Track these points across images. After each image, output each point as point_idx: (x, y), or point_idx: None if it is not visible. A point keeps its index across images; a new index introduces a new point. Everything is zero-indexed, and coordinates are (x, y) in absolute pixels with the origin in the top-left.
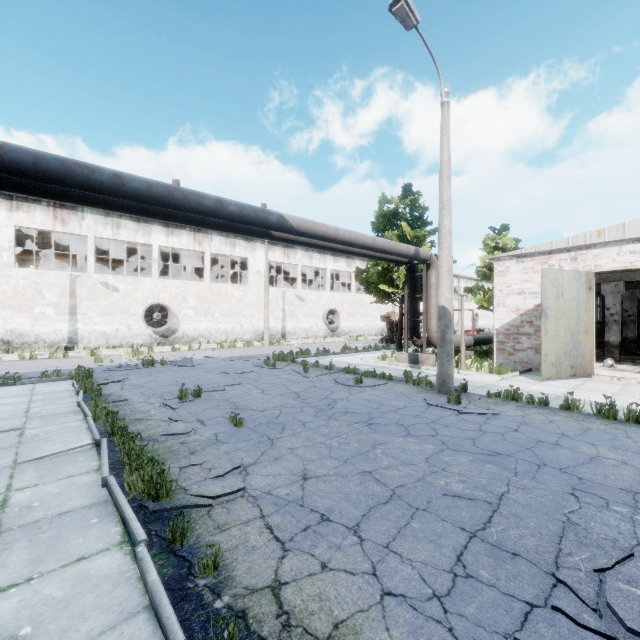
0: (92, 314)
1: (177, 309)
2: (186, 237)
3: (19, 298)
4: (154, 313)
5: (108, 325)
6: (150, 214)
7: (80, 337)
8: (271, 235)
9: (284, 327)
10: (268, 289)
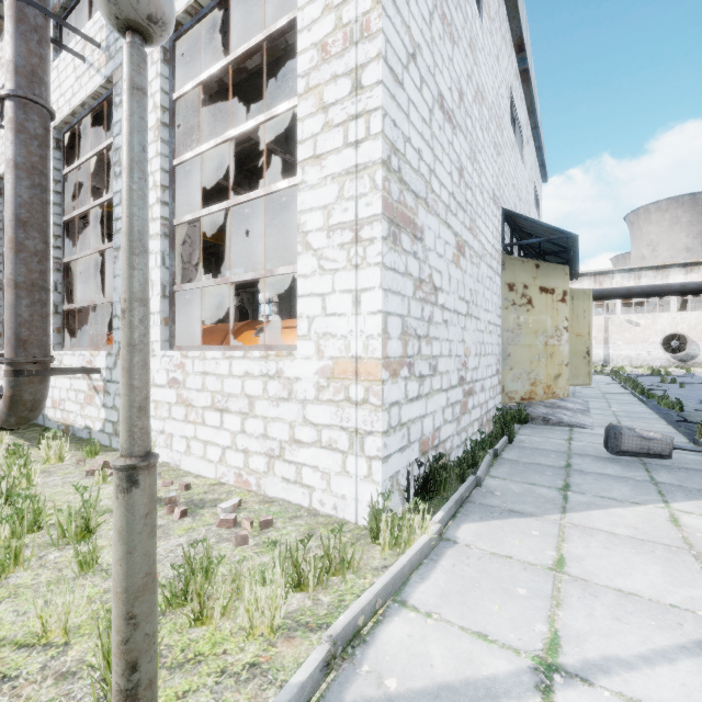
0: (619, 343)
1: (696, 337)
2: None
3: None
4: (671, 341)
5: (631, 351)
6: (645, 297)
7: (610, 359)
8: None
9: None
10: None
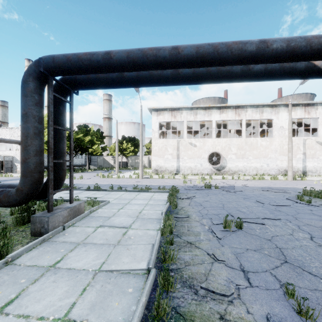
0: (185, 158)
1: (225, 155)
2: (230, 113)
3: (160, 152)
4: (213, 157)
5: (192, 163)
6: (201, 80)
7: (180, 169)
8: (320, 71)
9: (304, 166)
10: (291, 138)
